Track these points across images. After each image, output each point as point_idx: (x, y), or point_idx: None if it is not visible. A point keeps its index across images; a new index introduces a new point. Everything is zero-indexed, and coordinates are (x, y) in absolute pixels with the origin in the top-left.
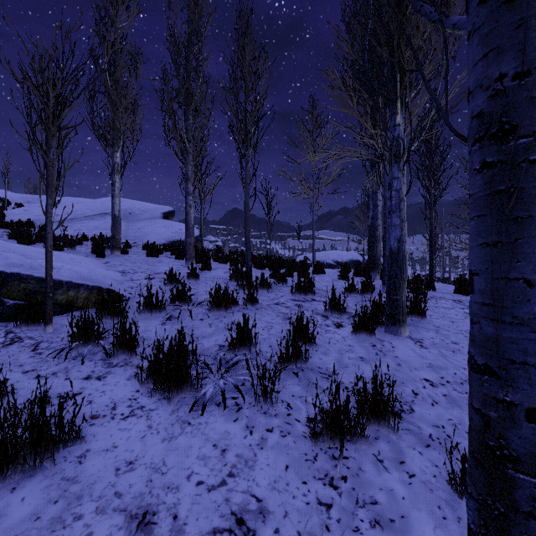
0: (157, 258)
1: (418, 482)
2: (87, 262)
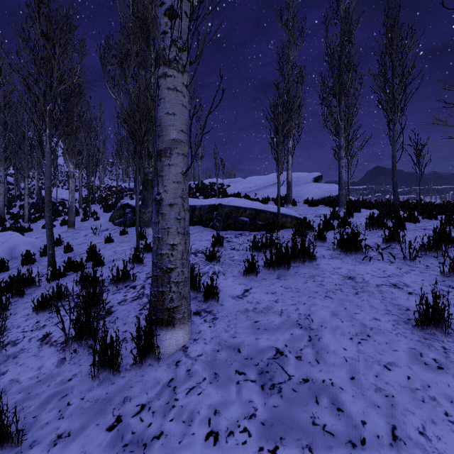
0: (316, 207)
1: None
2: None
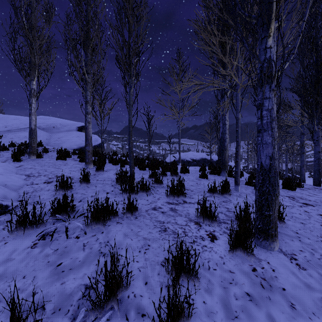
0: (65, 161)
1: None
2: None
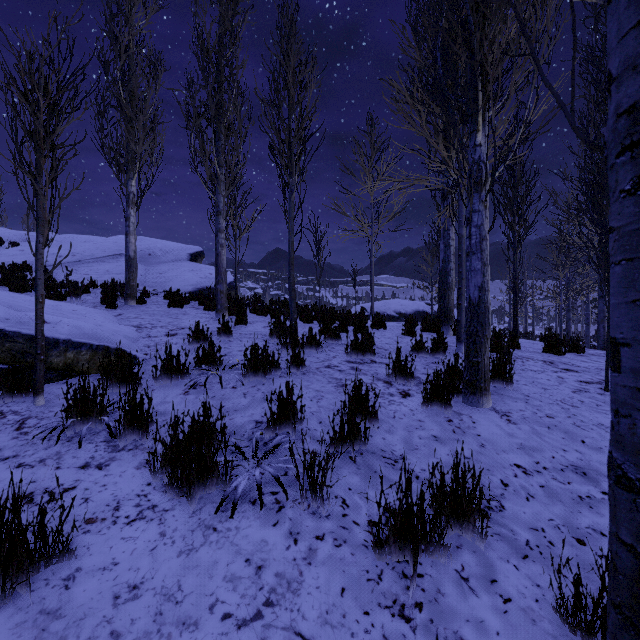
0: (182, 309)
1: (516, 610)
2: (94, 314)
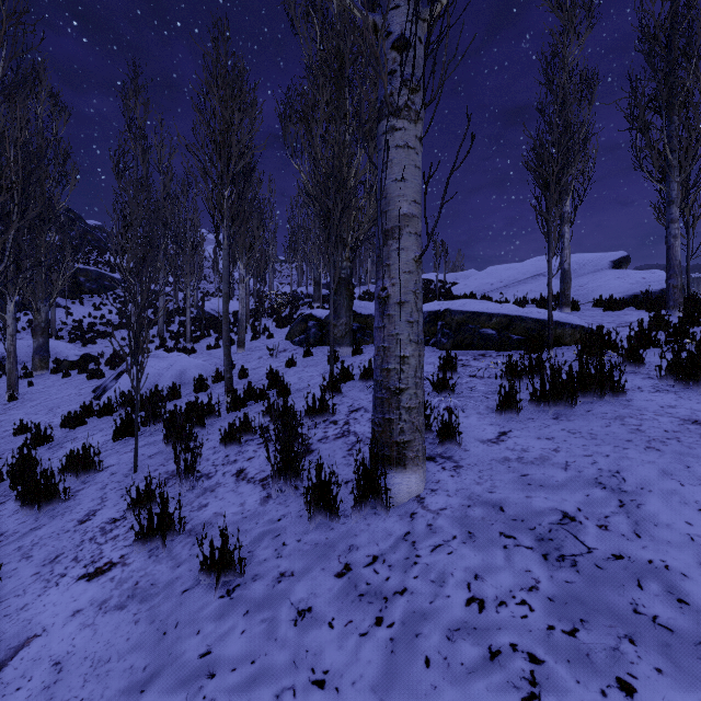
0: (619, 312)
1: None
2: None
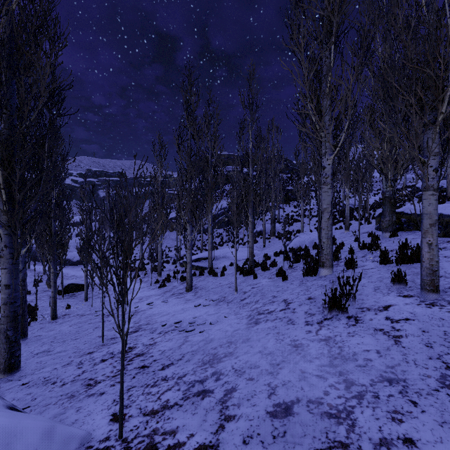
0: None
1: None
2: None
